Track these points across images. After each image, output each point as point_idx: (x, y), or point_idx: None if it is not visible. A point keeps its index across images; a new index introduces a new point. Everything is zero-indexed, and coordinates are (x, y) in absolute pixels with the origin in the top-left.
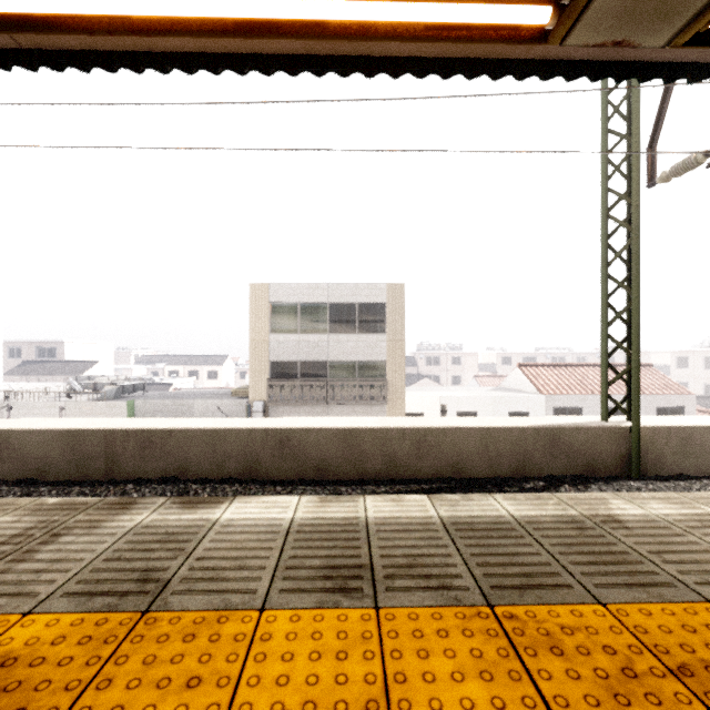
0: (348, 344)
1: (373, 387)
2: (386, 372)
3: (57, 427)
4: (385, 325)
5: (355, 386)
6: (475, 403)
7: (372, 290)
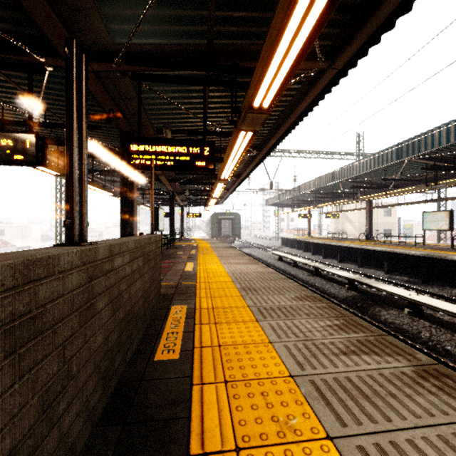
0: None
1: None
2: None
3: None
4: None
5: None
6: None
7: None
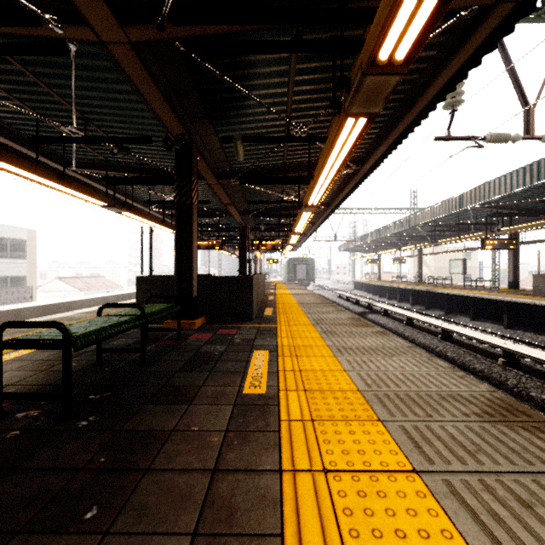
0: (4, 265)
1: (18, 292)
2: (27, 282)
3: (113, 294)
4: (26, 254)
5: (15, 292)
6: (57, 298)
7: (19, 231)
